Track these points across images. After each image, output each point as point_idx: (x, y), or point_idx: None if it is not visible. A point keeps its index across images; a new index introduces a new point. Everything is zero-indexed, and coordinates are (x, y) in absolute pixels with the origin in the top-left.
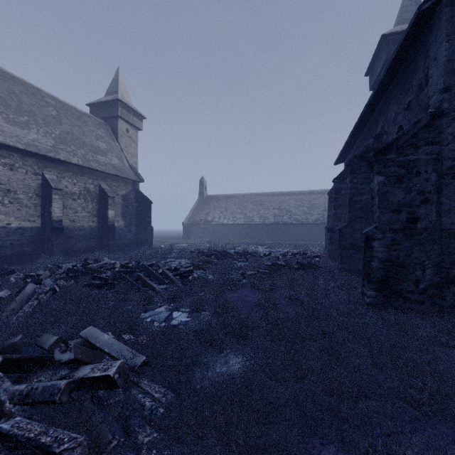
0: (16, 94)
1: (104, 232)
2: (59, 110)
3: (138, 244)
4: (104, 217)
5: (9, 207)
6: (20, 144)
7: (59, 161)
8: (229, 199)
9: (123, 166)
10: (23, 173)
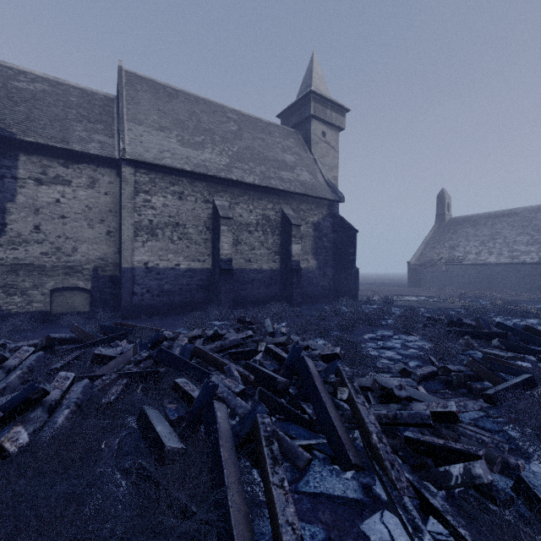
0: (196, 115)
1: (287, 275)
2: (241, 124)
3: (336, 294)
4: (287, 254)
5: (178, 245)
6: (188, 166)
7: (232, 182)
8: (498, 219)
9: (315, 181)
10: (192, 201)
